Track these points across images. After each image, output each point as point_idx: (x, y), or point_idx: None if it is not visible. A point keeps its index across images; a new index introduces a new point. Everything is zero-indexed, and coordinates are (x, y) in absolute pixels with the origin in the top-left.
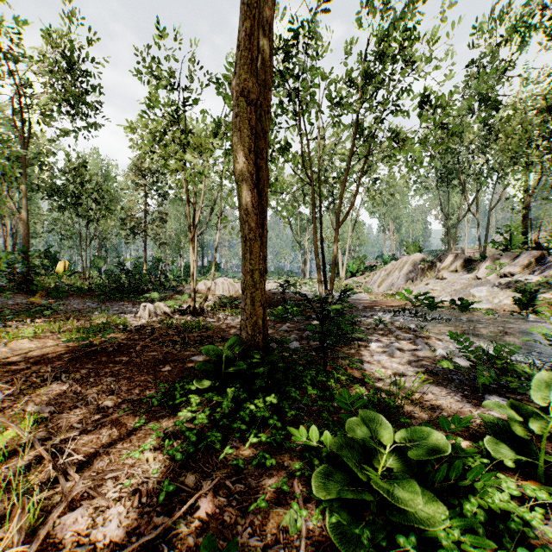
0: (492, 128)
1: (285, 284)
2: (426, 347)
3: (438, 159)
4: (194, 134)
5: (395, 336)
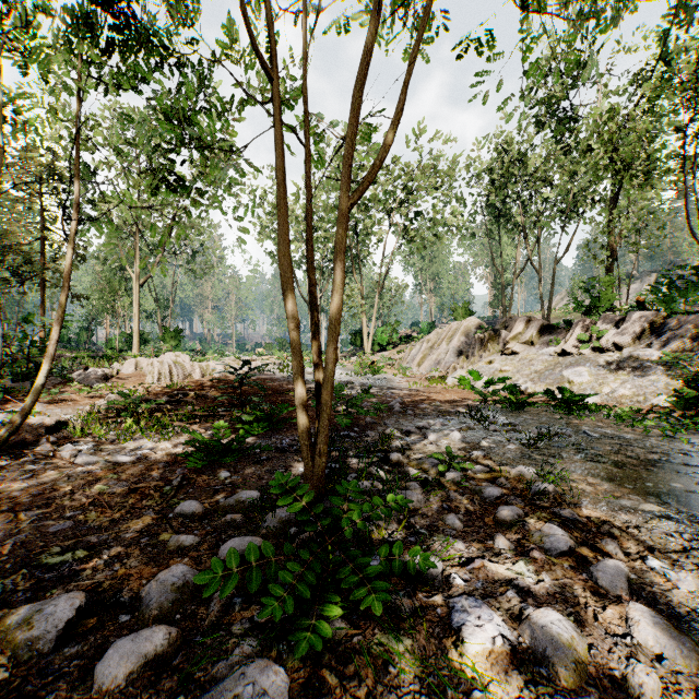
0: (568, 145)
1: (279, 362)
2: (674, 633)
3: (493, 192)
4: (10, 3)
5: (509, 530)
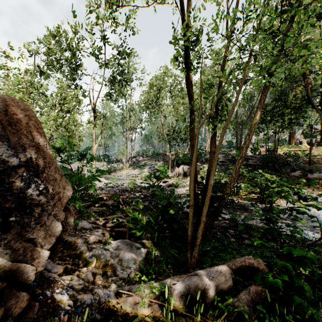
0: None
1: None
2: None
3: None
4: None
5: None
